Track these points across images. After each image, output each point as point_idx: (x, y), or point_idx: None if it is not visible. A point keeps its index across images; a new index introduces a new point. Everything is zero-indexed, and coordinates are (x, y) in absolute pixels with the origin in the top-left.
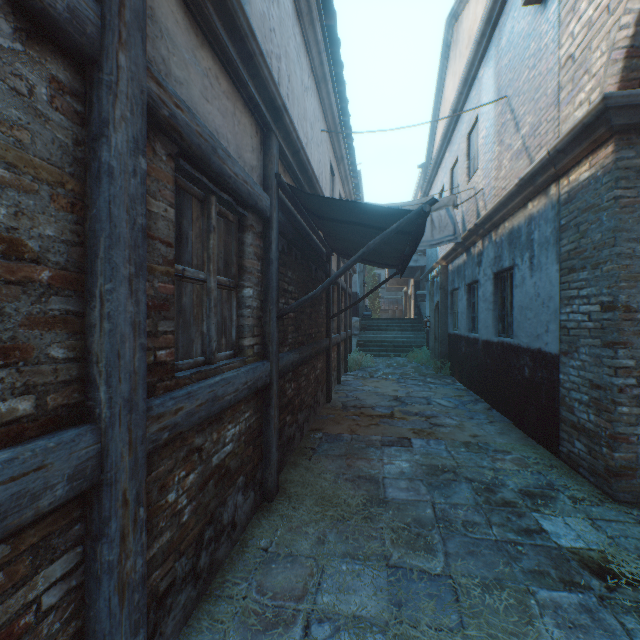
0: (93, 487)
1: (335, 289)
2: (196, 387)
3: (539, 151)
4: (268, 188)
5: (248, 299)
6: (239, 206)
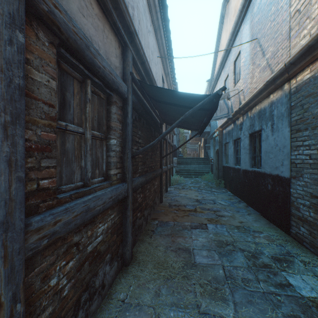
0: None
1: (164, 142)
2: (73, 204)
3: (277, 66)
4: (126, 80)
5: (113, 146)
6: (107, 89)
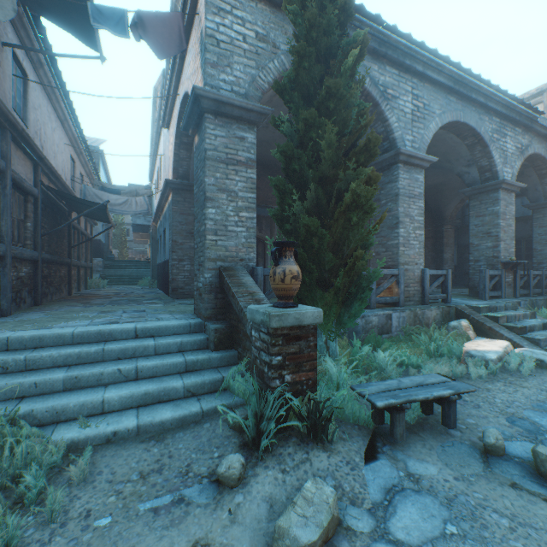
0: (4, 257)
1: (77, 233)
2: (19, 248)
3: None
4: (37, 186)
5: (30, 227)
6: (26, 194)
